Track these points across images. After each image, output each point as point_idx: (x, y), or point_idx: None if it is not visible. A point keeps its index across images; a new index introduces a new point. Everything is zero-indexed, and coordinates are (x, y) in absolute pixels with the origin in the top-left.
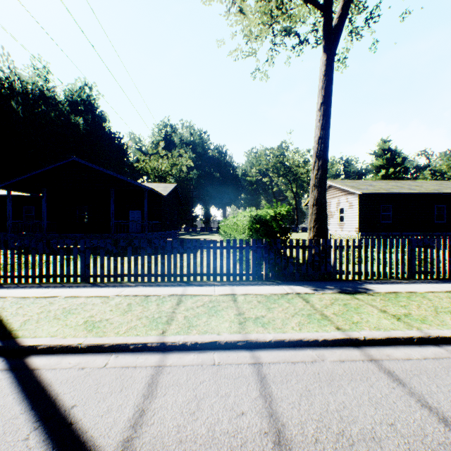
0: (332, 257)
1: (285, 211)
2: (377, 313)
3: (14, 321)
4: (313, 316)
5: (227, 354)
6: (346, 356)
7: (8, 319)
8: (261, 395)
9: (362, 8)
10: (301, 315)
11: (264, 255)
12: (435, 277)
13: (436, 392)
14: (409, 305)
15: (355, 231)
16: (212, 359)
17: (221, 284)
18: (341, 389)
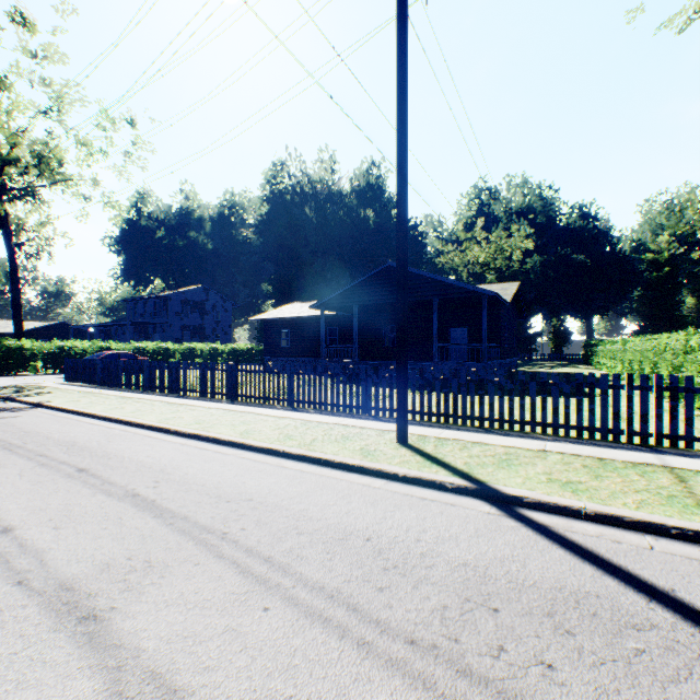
0: None
1: None
2: None
3: (452, 462)
4: None
5: None
6: None
7: (442, 458)
8: None
9: None
10: None
11: None
12: None
13: None
14: None
15: None
16: None
17: None
18: None
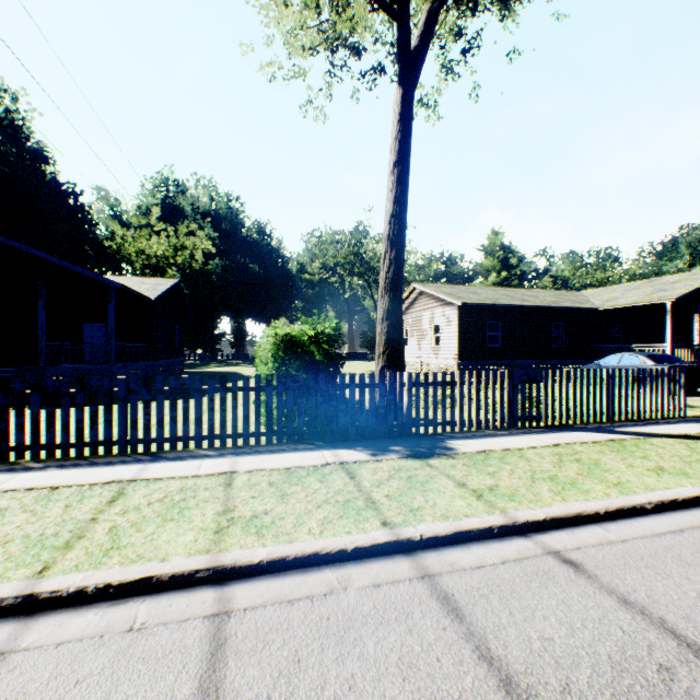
0: (406, 400)
1: (334, 327)
2: (452, 488)
3: None
4: (353, 503)
5: (171, 600)
6: (387, 574)
7: None
8: (200, 691)
9: (458, 33)
10: (335, 503)
11: (298, 400)
12: (543, 424)
13: (507, 626)
14: (500, 471)
15: (454, 359)
16: (132, 618)
17: (219, 454)
18: (358, 646)
